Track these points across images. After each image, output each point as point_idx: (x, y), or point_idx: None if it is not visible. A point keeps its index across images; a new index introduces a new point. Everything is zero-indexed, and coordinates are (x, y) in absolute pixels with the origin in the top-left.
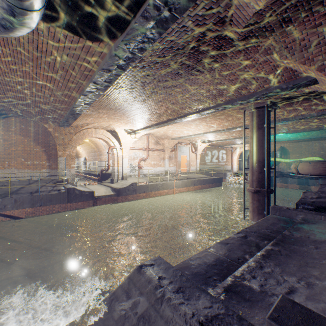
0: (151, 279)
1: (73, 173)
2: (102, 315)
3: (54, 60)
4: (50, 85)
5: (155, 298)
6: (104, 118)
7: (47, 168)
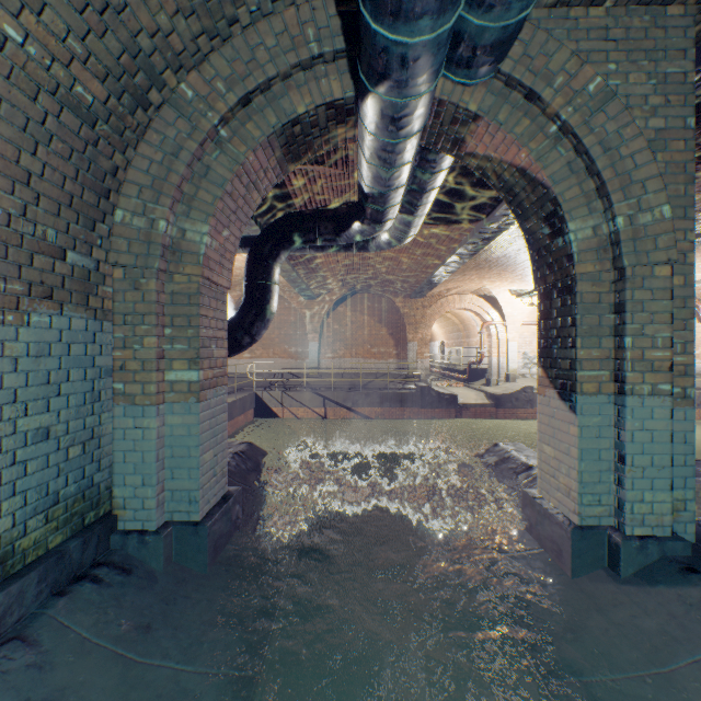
0: (503, 449)
1: (426, 366)
2: (463, 462)
3: (416, 243)
4: (407, 261)
5: (503, 457)
6: (472, 279)
7: (394, 358)
